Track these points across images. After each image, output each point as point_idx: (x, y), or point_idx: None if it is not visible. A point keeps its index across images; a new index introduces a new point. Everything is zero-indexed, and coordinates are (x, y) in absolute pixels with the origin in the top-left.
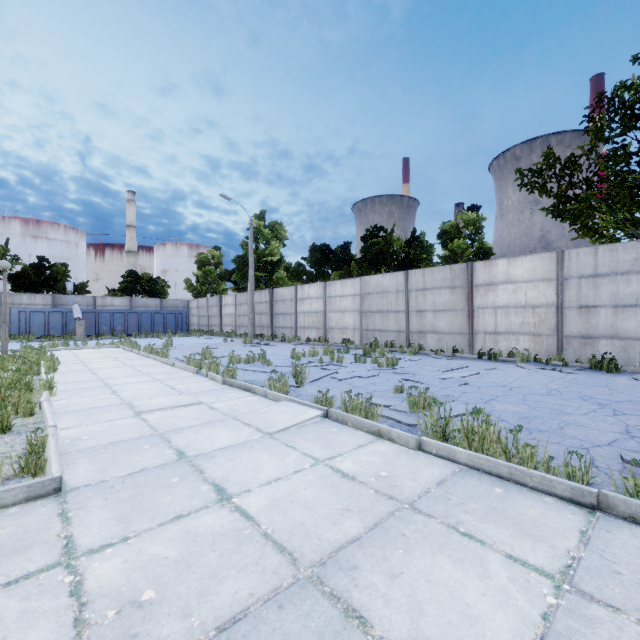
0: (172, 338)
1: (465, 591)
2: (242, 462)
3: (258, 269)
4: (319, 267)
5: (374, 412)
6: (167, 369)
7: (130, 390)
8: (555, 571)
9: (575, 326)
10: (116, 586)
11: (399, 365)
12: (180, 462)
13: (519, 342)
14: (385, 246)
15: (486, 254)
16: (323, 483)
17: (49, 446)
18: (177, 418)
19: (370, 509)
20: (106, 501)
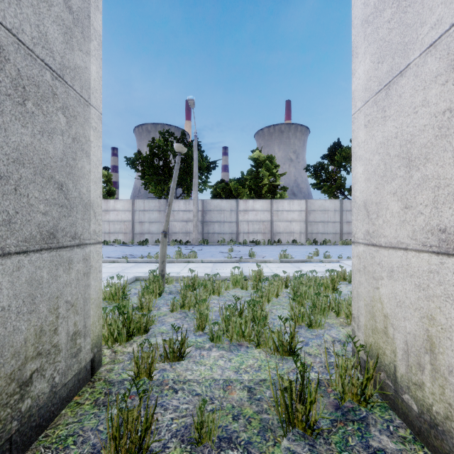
0: None
1: None
2: None
3: None
4: None
5: None
6: None
7: None
8: None
9: (138, 229)
10: None
11: None
12: None
13: (119, 236)
14: None
15: (113, 193)
16: None
17: None
18: None
19: None
20: None
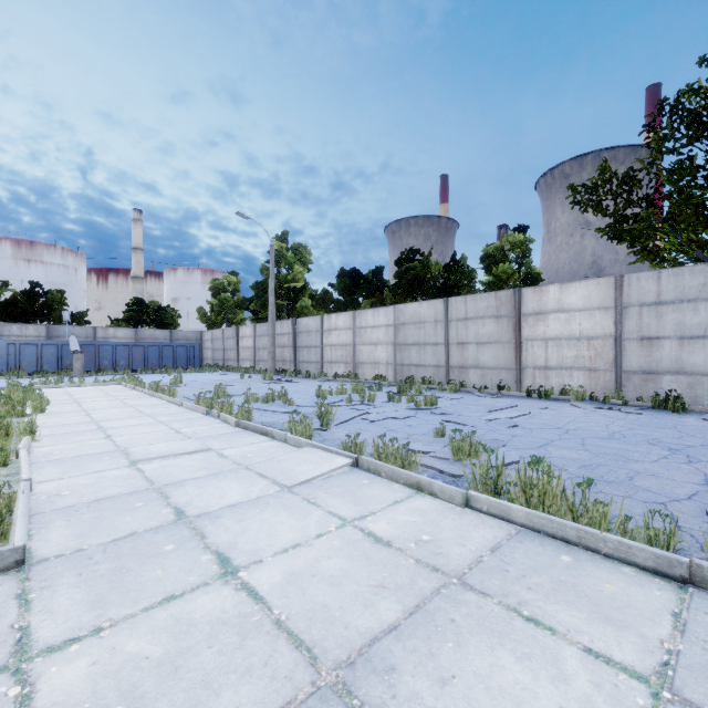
0: (182, 374)
1: (537, 703)
2: (254, 523)
3: (280, 297)
4: (348, 294)
5: (412, 460)
6: (173, 409)
7: (127, 434)
8: (649, 671)
9: (636, 360)
10: (76, 701)
11: (438, 404)
12: (178, 524)
13: (573, 378)
14: (422, 271)
15: (534, 280)
16: (352, 550)
17: (17, 505)
18: (179, 468)
19: (410, 585)
20: (80, 577)
